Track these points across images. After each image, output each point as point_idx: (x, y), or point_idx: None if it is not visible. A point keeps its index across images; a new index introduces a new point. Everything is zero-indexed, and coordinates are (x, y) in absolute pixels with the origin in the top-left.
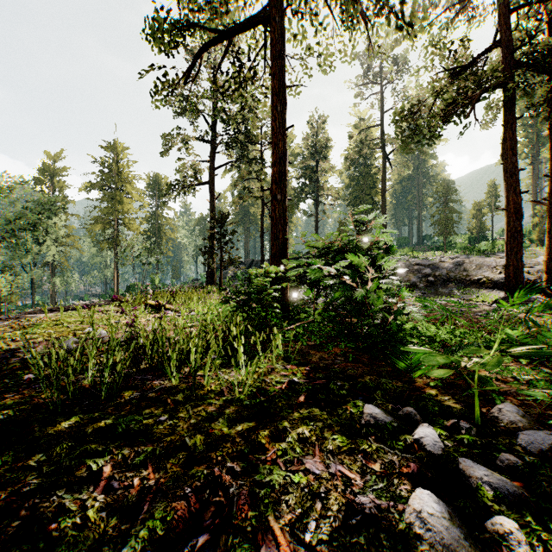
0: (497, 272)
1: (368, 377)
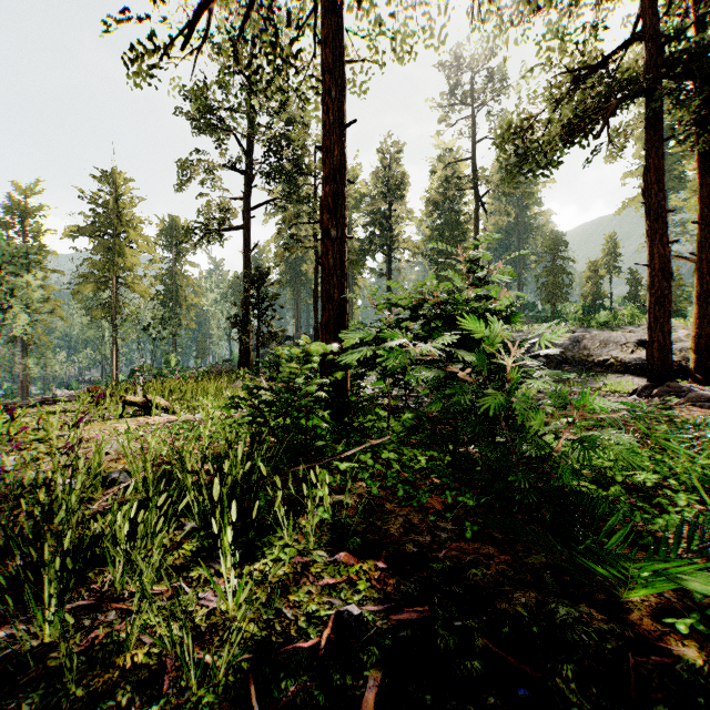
0: (628, 350)
1: (522, 598)
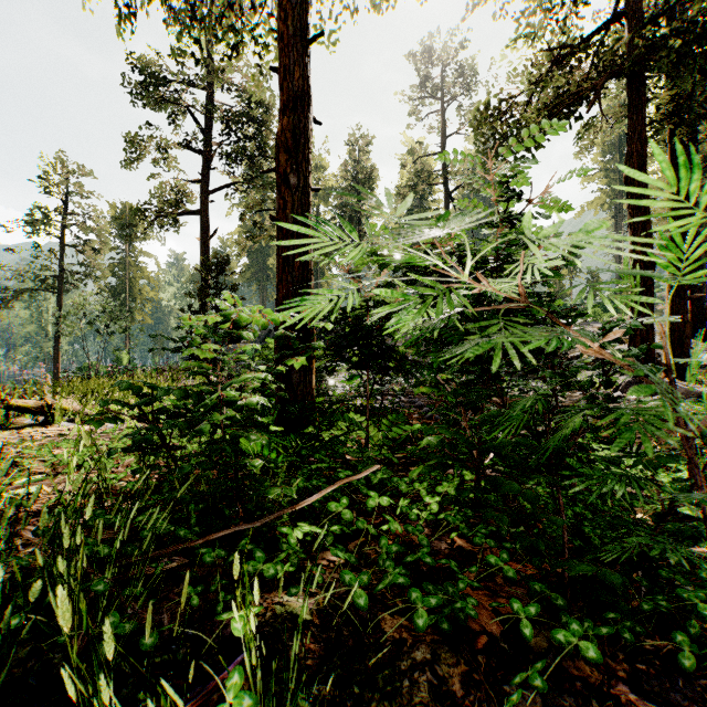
0: None
1: None
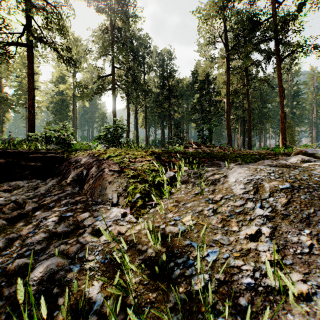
0: None
1: None
